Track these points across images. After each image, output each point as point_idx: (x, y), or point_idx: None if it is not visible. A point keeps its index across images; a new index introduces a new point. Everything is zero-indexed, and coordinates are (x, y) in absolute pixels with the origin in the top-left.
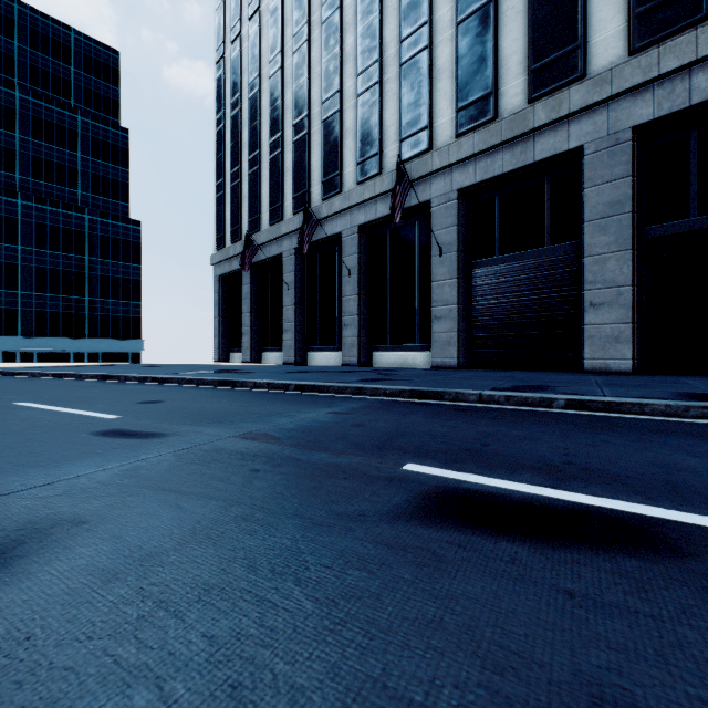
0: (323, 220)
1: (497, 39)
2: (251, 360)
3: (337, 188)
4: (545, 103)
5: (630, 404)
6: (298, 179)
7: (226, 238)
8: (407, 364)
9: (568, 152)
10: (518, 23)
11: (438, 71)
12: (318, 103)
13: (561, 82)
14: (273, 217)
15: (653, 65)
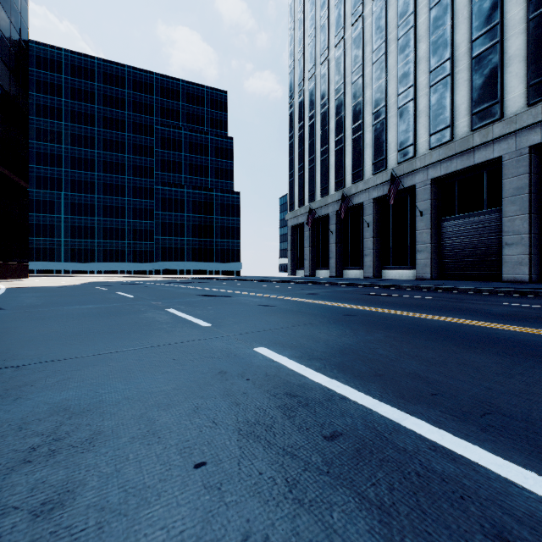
0: (352, 195)
1: (453, 95)
2: (310, 274)
3: (361, 177)
4: (479, 133)
5: (454, 288)
6: (337, 172)
7: (295, 204)
8: (403, 277)
9: (493, 159)
10: (465, 87)
11: (419, 112)
12: (349, 128)
13: (488, 121)
14: (323, 193)
15: (538, 114)
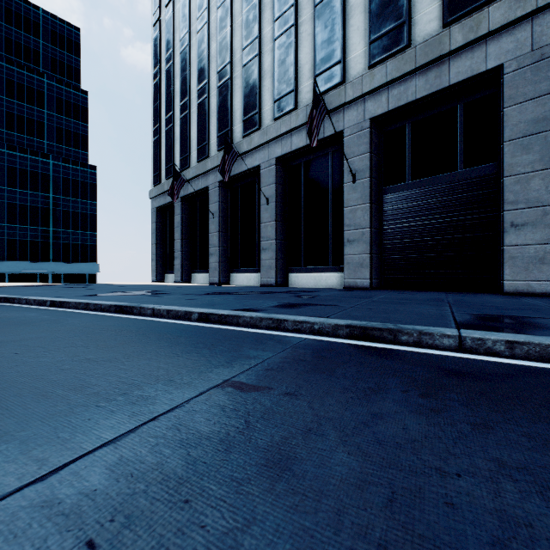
0: (244, 155)
1: None
2: (182, 280)
3: (256, 125)
4: (462, 24)
5: None
6: (221, 120)
7: (161, 175)
8: (320, 284)
9: (485, 72)
10: None
11: (351, 8)
12: (239, 50)
13: (479, 2)
14: (200, 154)
15: None
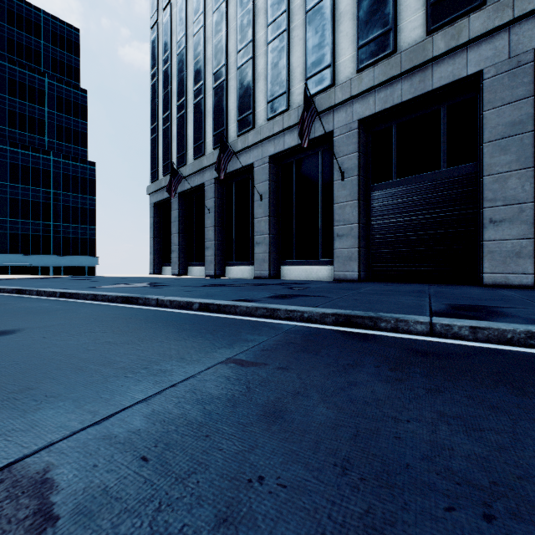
0: (238, 153)
1: None
2: (179, 272)
3: (250, 125)
4: (445, 32)
5: None
6: (217, 119)
7: (159, 172)
8: (311, 277)
9: (466, 78)
10: None
11: (340, 14)
12: (234, 53)
13: (460, 11)
14: (197, 152)
15: None
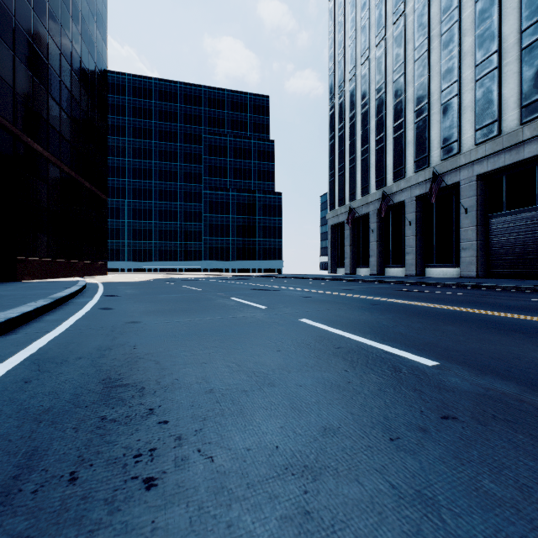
0: (394, 193)
1: (500, 89)
2: (350, 272)
3: (402, 175)
4: (529, 126)
5: (490, 286)
6: (378, 171)
7: (335, 204)
8: (447, 275)
9: None
10: (513, 79)
11: (464, 107)
12: (390, 127)
13: None
14: (363, 192)
15: None
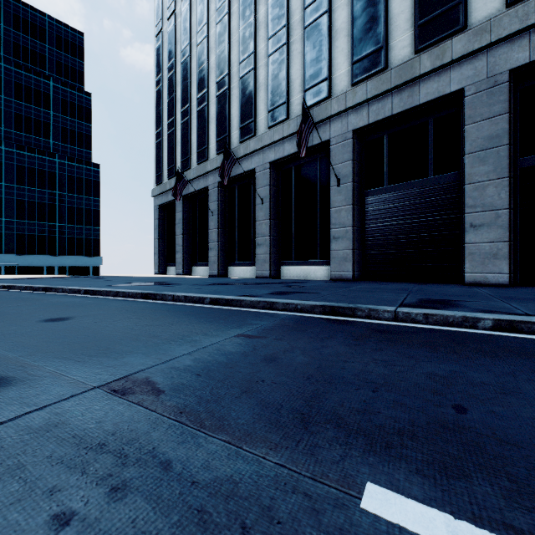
0: (240, 159)
1: (387, 1)
2: (183, 272)
3: (252, 132)
4: (430, 52)
5: None
6: (220, 126)
7: (163, 175)
8: (310, 276)
9: (450, 94)
10: None
11: (336, 31)
12: (236, 63)
13: (444, 34)
14: (201, 157)
15: (529, 14)
